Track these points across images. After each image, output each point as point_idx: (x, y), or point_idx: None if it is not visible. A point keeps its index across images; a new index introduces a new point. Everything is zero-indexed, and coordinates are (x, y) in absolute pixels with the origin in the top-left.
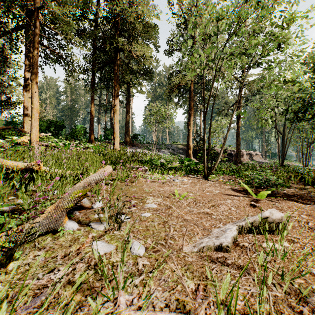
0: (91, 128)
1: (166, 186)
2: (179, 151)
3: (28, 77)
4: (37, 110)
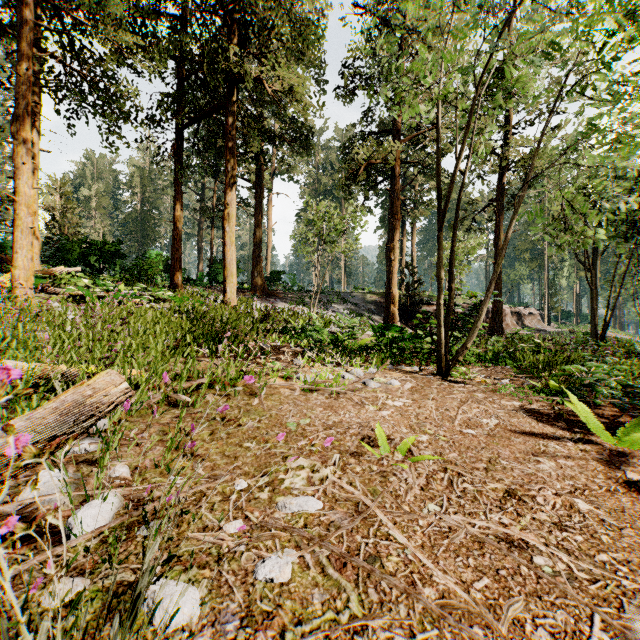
0: (175, 257)
1: (346, 405)
2: (370, 308)
3: None
4: (30, 207)
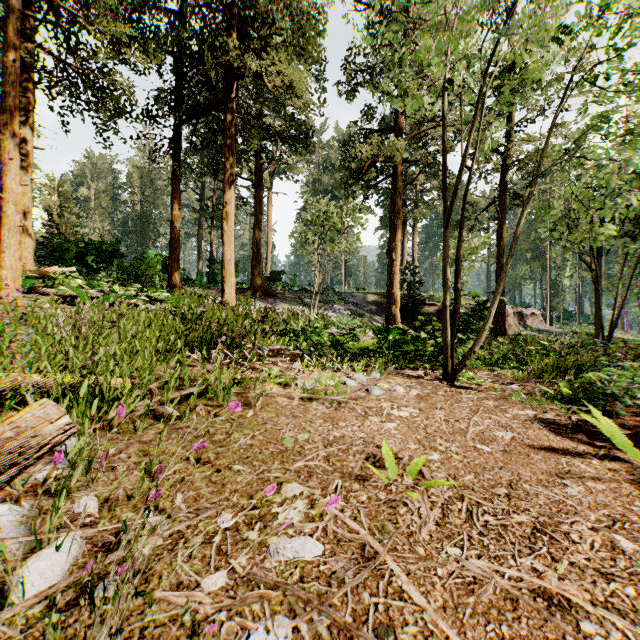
0: (173, 257)
1: (348, 417)
2: (371, 309)
3: (23, 137)
4: (18, 204)
